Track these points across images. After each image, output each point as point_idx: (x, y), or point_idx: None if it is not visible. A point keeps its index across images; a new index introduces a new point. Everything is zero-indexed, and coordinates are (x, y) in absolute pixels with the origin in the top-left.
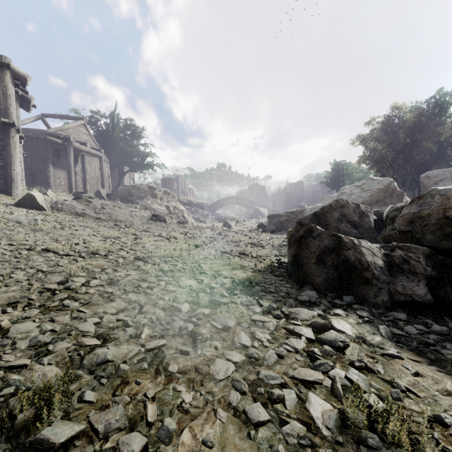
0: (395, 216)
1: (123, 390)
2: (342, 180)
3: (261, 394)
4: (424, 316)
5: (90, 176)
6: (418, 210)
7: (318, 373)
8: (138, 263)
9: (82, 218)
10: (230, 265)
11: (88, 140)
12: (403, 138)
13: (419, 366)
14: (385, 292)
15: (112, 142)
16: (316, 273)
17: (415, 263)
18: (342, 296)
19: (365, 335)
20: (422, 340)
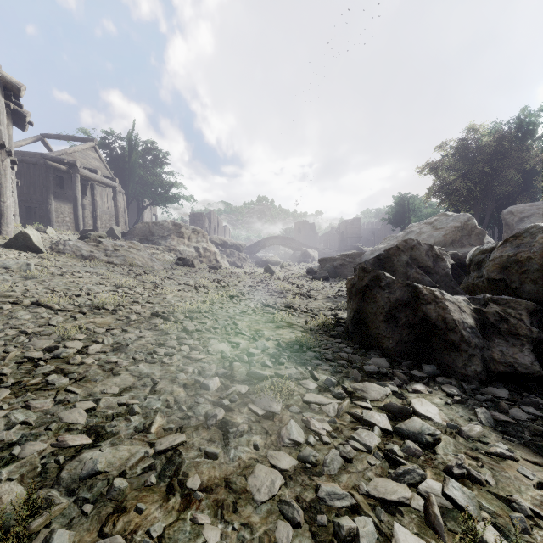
0: (482, 260)
1: (116, 525)
2: (407, 216)
3: (323, 526)
4: (530, 393)
5: (102, 211)
6: (514, 252)
7: (402, 486)
8: (156, 320)
9: (89, 262)
10: (274, 323)
11: (99, 167)
12: (481, 165)
13: (542, 472)
14: (478, 360)
15: (129, 169)
16: (385, 334)
17: (516, 321)
18: (420, 365)
19: (459, 422)
20: (536, 430)
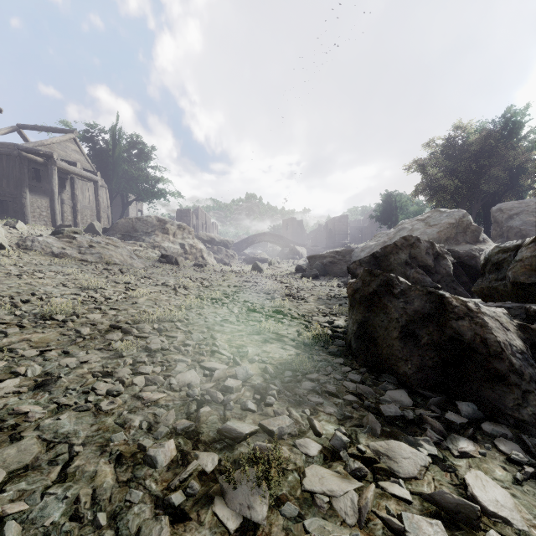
0: (503, 260)
1: None
2: (394, 214)
3: None
4: None
5: (83, 206)
6: None
7: None
8: (113, 335)
9: (57, 260)
10: (260, 334)
11: (80, 160)
12: (468, 163)
13: None
14: (535, 399)
15: (113, 163)
16: (401, 355)
17: None
18: (450, 400)
19: None
20: None
